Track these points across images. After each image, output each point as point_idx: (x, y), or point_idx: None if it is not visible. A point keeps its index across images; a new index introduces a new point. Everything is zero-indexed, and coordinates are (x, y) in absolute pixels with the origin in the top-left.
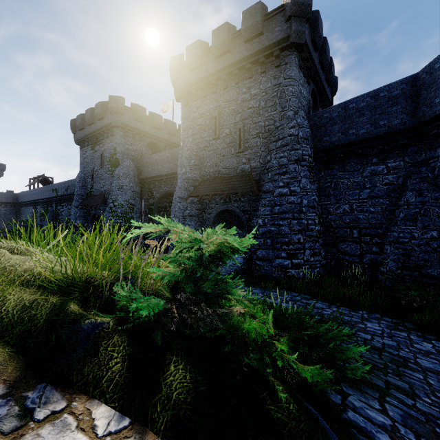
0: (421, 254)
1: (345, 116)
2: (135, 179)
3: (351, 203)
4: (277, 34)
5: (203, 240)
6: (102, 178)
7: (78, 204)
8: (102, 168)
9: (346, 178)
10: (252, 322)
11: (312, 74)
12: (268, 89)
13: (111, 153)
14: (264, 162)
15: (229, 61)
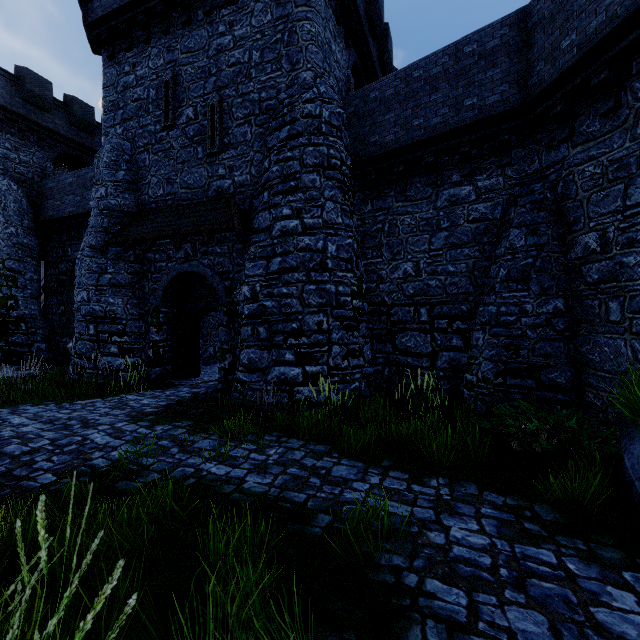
0: (538, 344)
1: (406, 94)
2: (24, 221)
3: (417, 258)
4: None
5: None
6: None
7: None
8: None
9: (408, 213)
10: None
11: (353, 27)
12: (266, 25)
13: None
14: (259, 174)
15: None
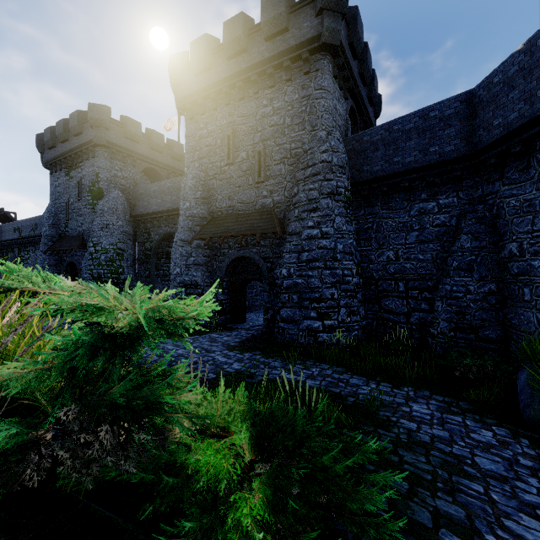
0: (477, 312)
1: (389, 140)
2: (126, 216)
3: (396, 248)
4: (306, 31)
5: (113, 305)
6: (80, 214)
7: (47, 248)
8: (79, 200)
9: (390, 217)
10: (209, 450)
11: (350, 87)
12: (295, 101)
13: (91, 181)
14: (290, 196)
15: (246, 64)
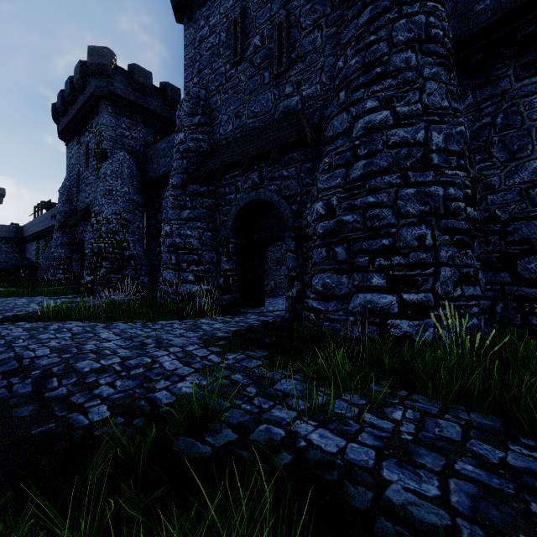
0: None
1: None
2: (134, 182)
3: None
4: None
5: None
6: (88, 183)
7: (58, 225)
8: (87, 167)
9: None
10: None
11: None
12: None
13: (96, 142)
14: (330, 79)
15: None
